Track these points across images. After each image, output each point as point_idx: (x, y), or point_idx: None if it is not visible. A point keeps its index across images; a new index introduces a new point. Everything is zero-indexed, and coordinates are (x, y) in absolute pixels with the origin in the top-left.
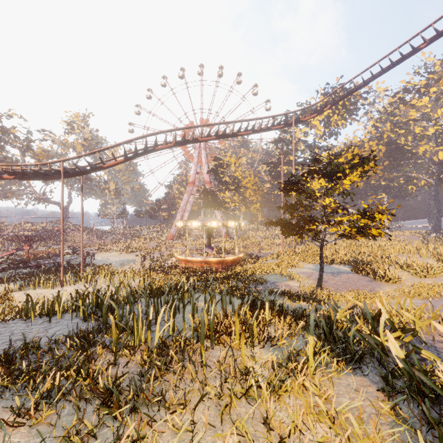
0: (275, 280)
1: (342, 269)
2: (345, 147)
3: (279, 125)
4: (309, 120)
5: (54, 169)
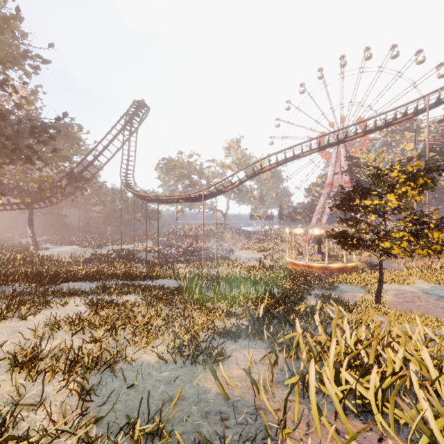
0: (349, 290)
1: None
2: None
3: (406, 116)
4: None
5: (200, 195)
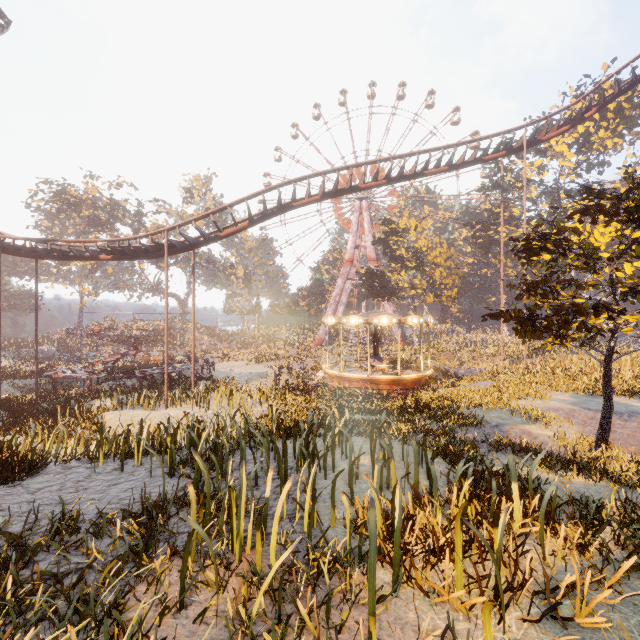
0: (500, 421)
1: (636, 406)
2: (623, 183)
3: (498, 152)
4: (547, 146)
5: (157, 243)
